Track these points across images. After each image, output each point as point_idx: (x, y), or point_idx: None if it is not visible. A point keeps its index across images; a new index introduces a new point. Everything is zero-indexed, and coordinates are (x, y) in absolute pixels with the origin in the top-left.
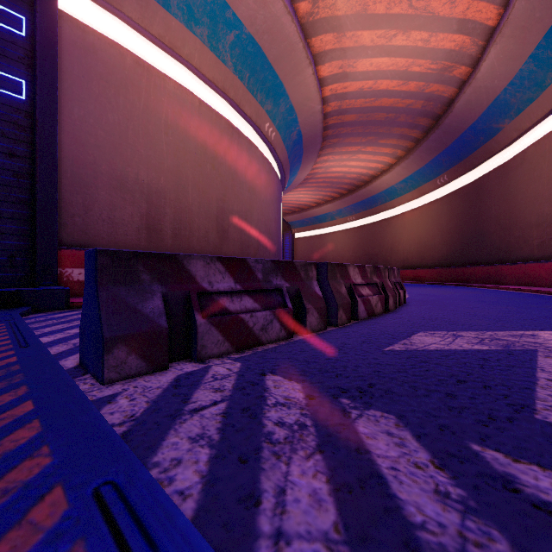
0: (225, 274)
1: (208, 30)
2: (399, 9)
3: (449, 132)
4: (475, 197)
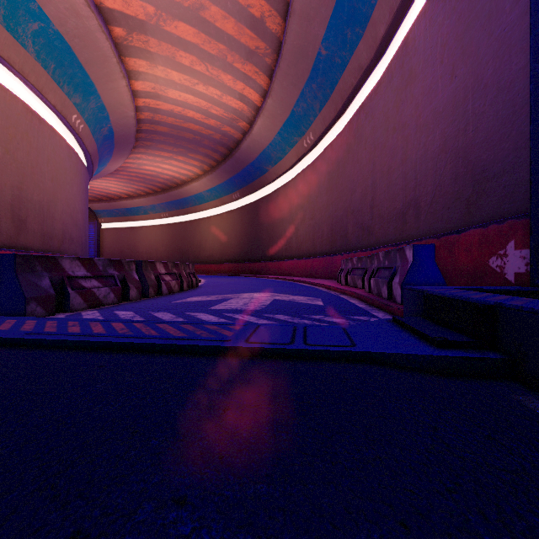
0: (81, 267)
1: (4, 10)
2: (200, 69)
3: (239, 162)
4: (256, 213)
